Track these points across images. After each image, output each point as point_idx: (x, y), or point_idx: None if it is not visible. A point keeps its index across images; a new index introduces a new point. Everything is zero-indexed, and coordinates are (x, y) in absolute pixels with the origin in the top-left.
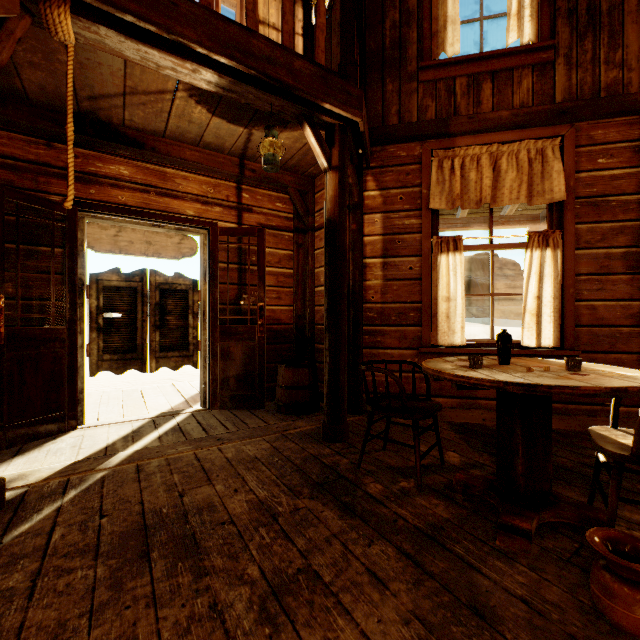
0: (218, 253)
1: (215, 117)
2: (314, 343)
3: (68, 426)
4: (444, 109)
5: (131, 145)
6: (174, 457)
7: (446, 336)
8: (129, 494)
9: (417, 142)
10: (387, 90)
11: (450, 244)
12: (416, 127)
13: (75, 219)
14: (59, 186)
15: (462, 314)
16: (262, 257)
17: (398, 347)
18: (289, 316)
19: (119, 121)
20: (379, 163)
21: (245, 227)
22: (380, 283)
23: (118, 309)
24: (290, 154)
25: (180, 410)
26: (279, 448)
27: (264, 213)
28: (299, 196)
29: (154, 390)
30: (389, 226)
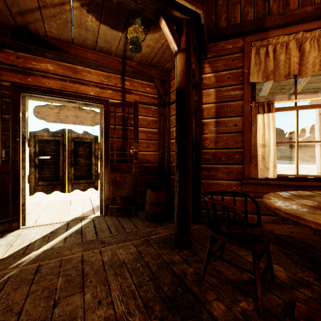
0: (109, 118)
1: (102, 24)
2: (170, 175)
3: (12, 228)
4: (260, 12)
5: (52, 49)
6: (67, 258)
7: (262, 172)
8: (16, 300)
9: (240, 37)
10: (218, 4)
11: (265, 107)
12: (240, 26)
13: (17, 96)
14: (8, 76)
15: (274, 156)
16: (136, 120)
17: (226, 179)
18: (154, 158)
19: (43, 33)
20: (213, 54)
21: (125, 101)
22: (213, 135)
23: (47, 153)
24: (154, 53)
25: (86, 216)
26: (142, 253)
27: (139, 94)
28: (160, 83)
29: (78, 201)
30: (220, 96)
